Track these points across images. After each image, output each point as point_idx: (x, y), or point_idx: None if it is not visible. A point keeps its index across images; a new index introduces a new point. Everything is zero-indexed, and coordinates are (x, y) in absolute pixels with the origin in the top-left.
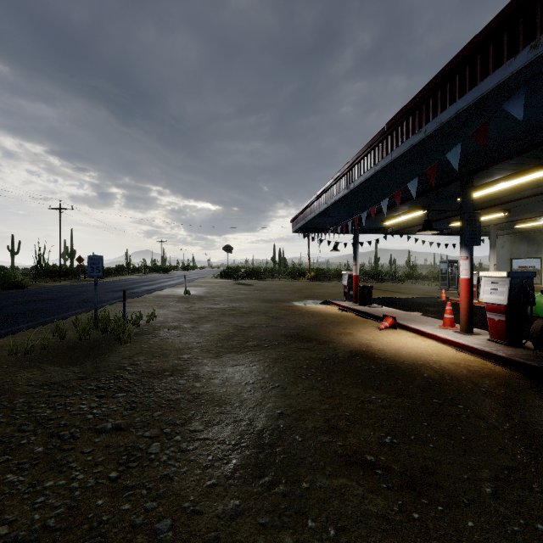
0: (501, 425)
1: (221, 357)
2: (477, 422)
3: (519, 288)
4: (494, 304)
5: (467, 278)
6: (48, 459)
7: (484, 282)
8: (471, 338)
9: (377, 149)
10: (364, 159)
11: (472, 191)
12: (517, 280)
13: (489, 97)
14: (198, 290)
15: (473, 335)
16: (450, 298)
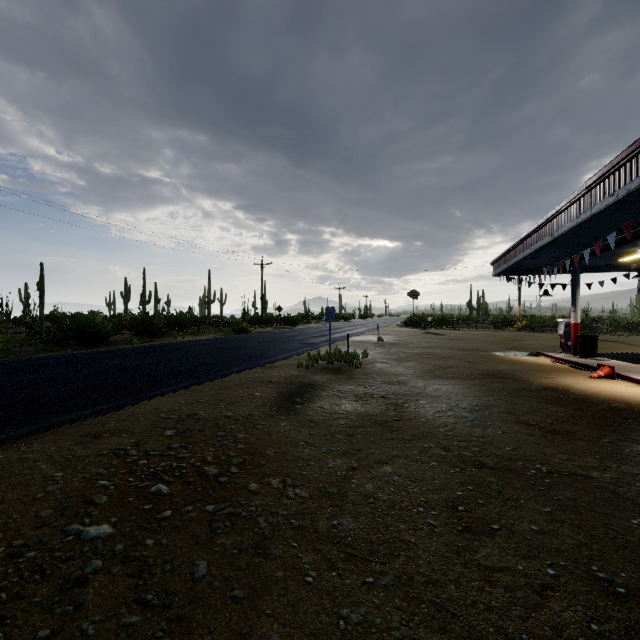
0: None
1: (429, 380)
2: (635, 426)
3: None
4: None
5: None
6: (360, 401)
7: None
8: None
9: (579, 203)
10: (567, 210)
11: None
12: None
13: None
14: (388, 338)
15: None
16: None
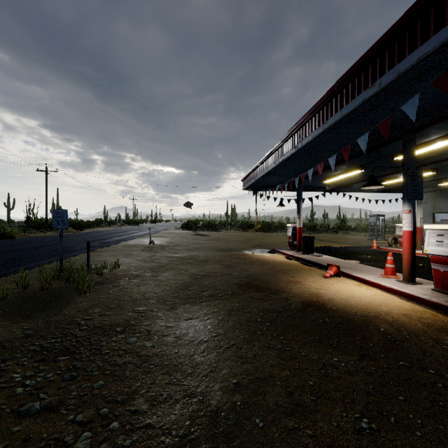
0: None
1: (175, 309)
2: None
3: None
4: (440, 255)
5: (409, 231)
6: None
7: (429, 235)
8: (415, 287)
9: (326, 108)
10: (312, 119)
11: (414, 148)
12: None
13: None
14: (162, 240)
15: (415, 284)
16: (381, 247)
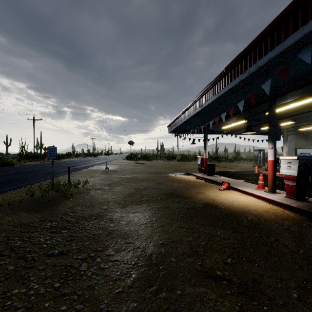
0: (298, 251)
1: (126, 207)
2: (283, 248)
3: (304, 165)
4: (289, 175)
5: (272, 160)
6: (16, 274)
7: (283, 162)
8: (275, 195)
9: (219, 83)
10: (211, 90)
11: (275, 108)
12: (303, 161)
13: (289, 50)
14: (114, 167)
15: (275, 194)
16: (260, 171)
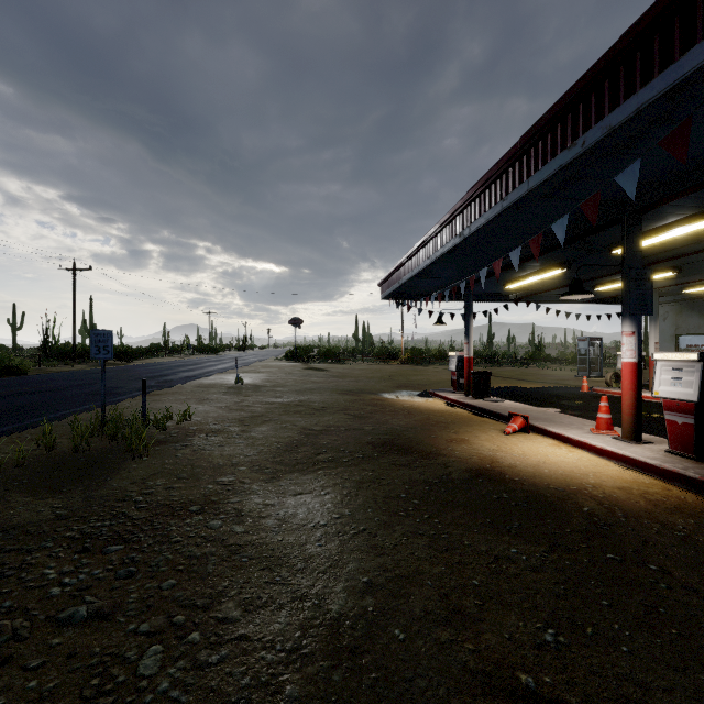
0: None
1: (278, 480)
2: (687, 598)
3: None
4: (676, 400)
5: (633, 362)
6: None
7: (661, 369)
8: (640, 448)
9: (506, 177)
10: (485, 193)
11: (640, 237)
12: None
13: (695, 81)
14: (255, 377)
15: (641, 444)
16: (595, 388)
